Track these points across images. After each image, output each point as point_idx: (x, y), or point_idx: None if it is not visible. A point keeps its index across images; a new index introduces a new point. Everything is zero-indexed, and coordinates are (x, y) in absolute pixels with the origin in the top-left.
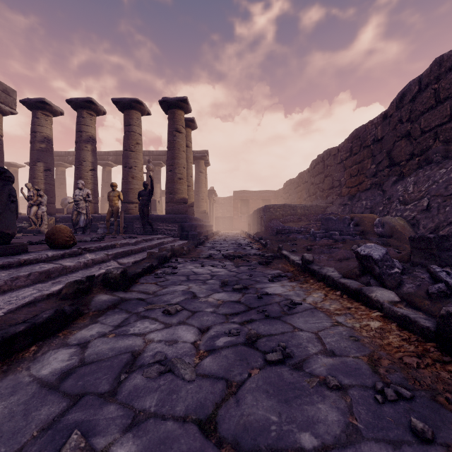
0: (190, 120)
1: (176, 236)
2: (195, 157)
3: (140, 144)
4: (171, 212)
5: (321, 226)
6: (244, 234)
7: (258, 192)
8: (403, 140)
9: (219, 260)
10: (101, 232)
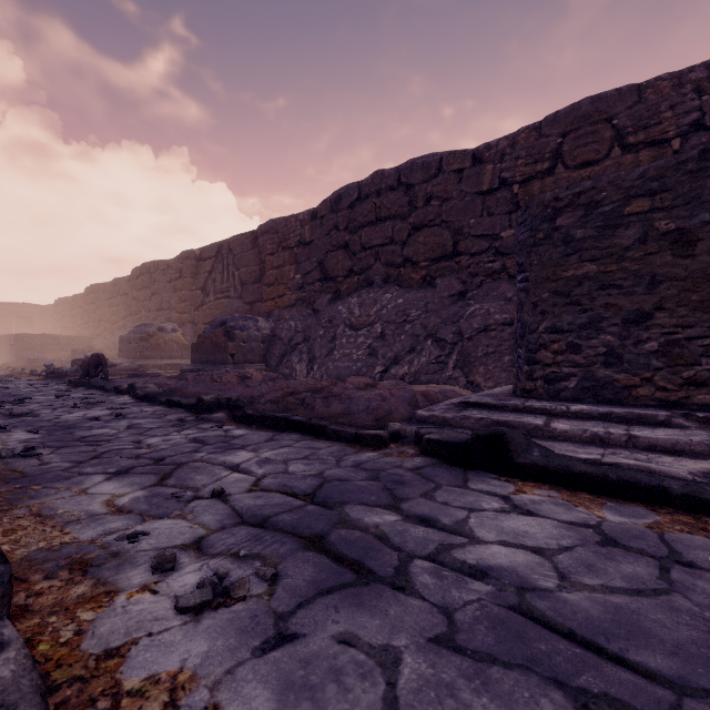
0: None
1: None
2: None
3: None
4: None
5: (72, 356)
6: None
7: (8, 305)
8: (135, 301)
9: None
10: None
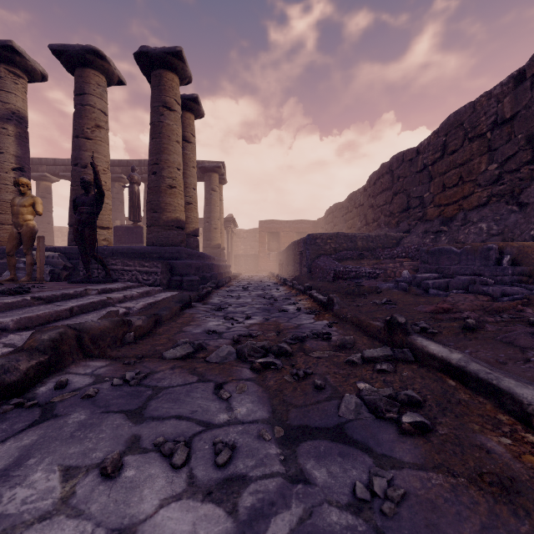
0: (191, 98)
1: (158, 284)
2: (205, 169)
3: (103, 128)
4: (155, 242)
5: (421, 265)
6: (274, 278)
7: (291, 222)
8: None
9: (217, 375)
10: (8, 276)
